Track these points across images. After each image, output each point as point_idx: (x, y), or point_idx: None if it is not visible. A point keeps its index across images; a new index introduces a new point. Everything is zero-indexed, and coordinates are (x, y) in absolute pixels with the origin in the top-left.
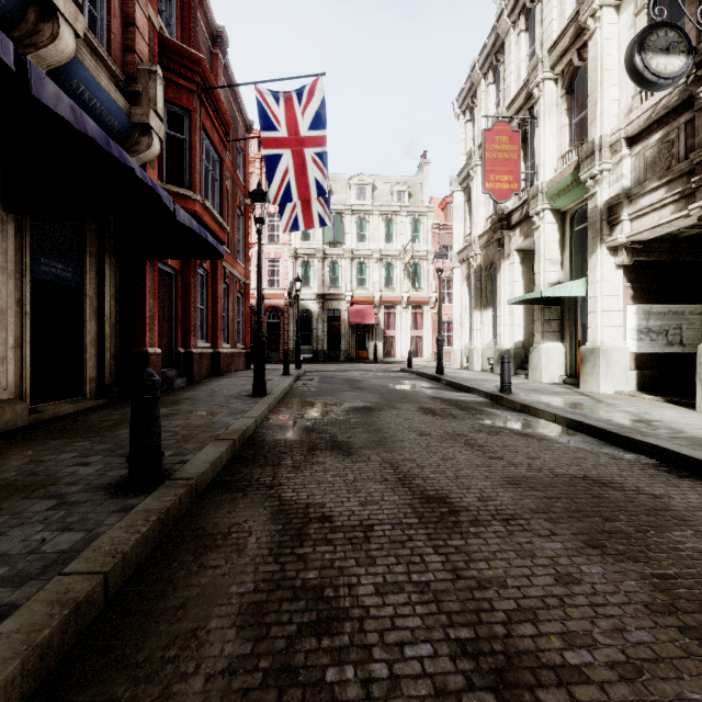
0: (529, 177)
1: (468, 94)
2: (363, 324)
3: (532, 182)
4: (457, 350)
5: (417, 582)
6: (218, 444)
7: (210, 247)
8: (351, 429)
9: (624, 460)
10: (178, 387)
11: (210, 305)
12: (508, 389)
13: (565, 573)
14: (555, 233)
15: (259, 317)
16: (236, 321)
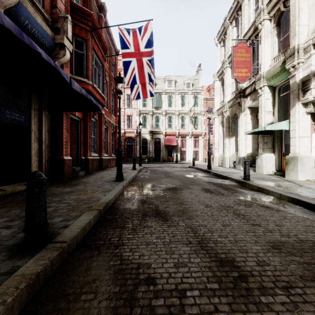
0: (256, 69)
1: (222, 33)
2: (171, 145)
3: (257, 73)
4: (217, 157)
5: None
6: (90, 213)
7: (94, 105)
8: (166, 202)
9: None
10: (80, 176)
11: (98, 136)
12: (248, 178)
13: None
14: (270, 97)
15: (119, 141)
16: (111, 144)
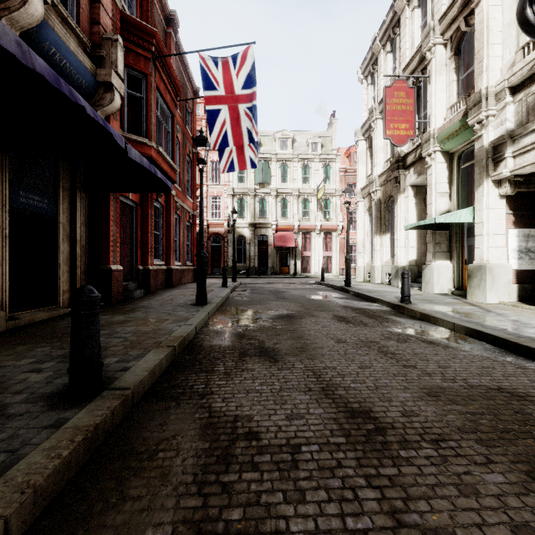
0: (422, 125)
1: (370, 63)
2: (285, 246)
3: (424, 130)
4: (361, 267)
5: (353, 531)
6: (159, 351)
7: (160, 183)
8: (277, 335)
9: (530, 369)
10: (137, 297)
11: (164, 231)
12: (408, 300)
13: (520, 520)
14: (444, 170)
15: (201, 240)
16: (186, 244)
